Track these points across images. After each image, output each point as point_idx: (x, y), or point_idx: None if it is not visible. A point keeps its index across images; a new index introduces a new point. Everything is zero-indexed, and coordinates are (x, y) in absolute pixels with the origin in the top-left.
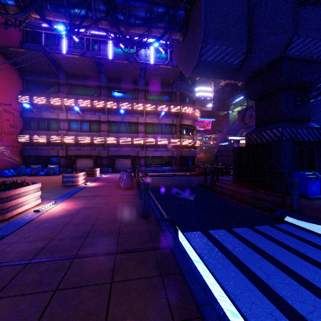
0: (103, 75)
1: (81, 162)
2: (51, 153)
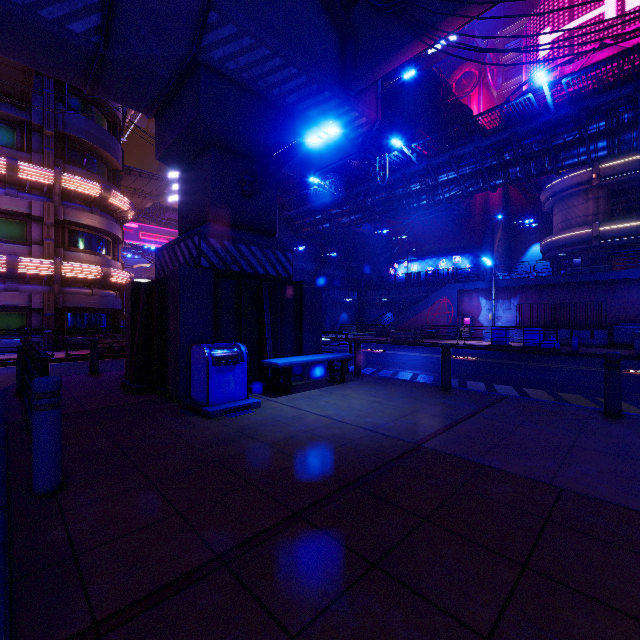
0: None
1: None
2: None
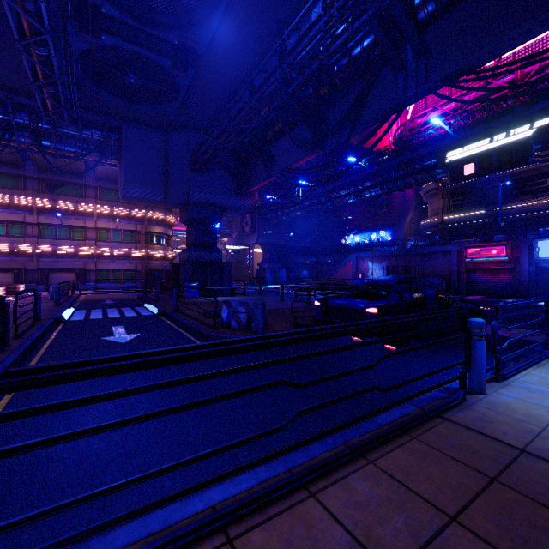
0: (30, 163)
1: None
2: None
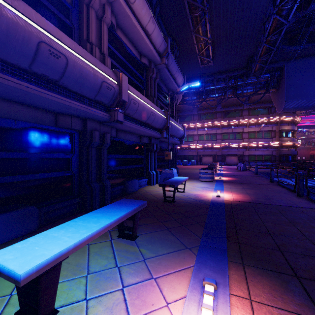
0: (218, 105)
1: (205, 159)
2: (189, 154)
